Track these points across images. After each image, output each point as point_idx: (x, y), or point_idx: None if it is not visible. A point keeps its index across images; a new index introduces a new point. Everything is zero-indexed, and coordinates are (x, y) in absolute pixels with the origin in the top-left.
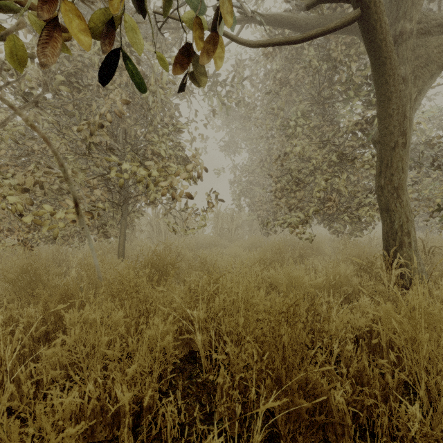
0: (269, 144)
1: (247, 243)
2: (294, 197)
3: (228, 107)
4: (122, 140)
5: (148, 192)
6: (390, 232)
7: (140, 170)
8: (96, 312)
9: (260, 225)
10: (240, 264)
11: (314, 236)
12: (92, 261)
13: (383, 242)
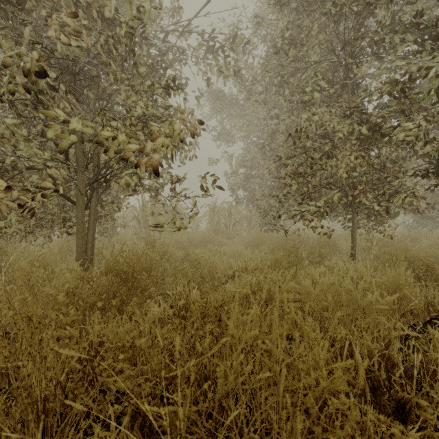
0: (275, 123)
1: (248, 240)
2: (309, 183)
3: (226, 75)
4: (92, 108)
5: (124, 173)
6: None
7: (103, 132)
8: None
9: (262, 220)
10: (244, 267)
11: (333, 231)
12: (24, 267)
13: None
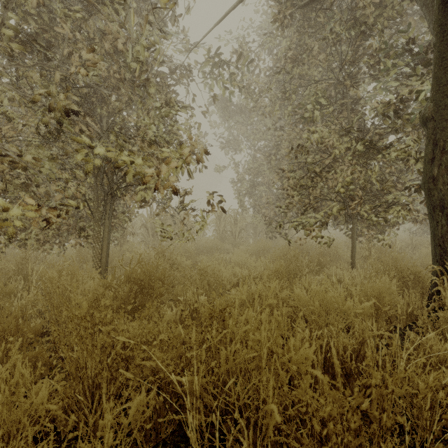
0: (279, 135)
1: (253, 248)
2: (310, 195)
3: (232, 91)
4: (106, 126)
5: (136, 188)
6: (446, 236)
7: (121, 156)
8: (2, 387)
9: (267, 228)
10: (248, 275)
11: (333, 240)
12: (55, 276)
13: (436, 249)
